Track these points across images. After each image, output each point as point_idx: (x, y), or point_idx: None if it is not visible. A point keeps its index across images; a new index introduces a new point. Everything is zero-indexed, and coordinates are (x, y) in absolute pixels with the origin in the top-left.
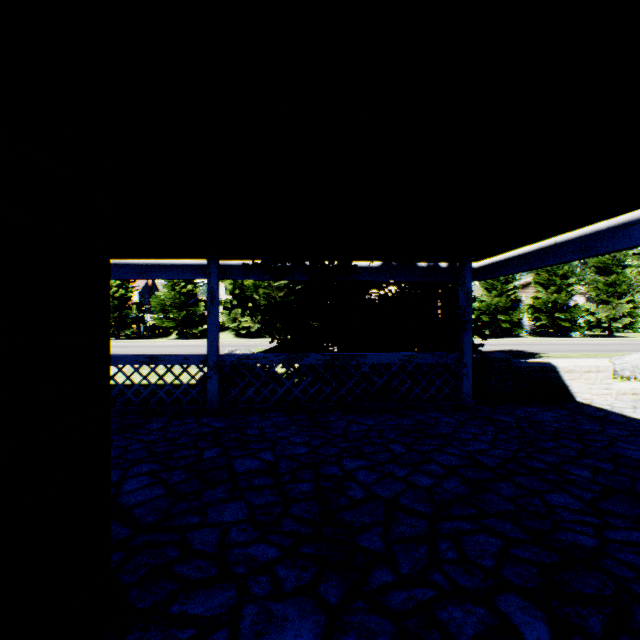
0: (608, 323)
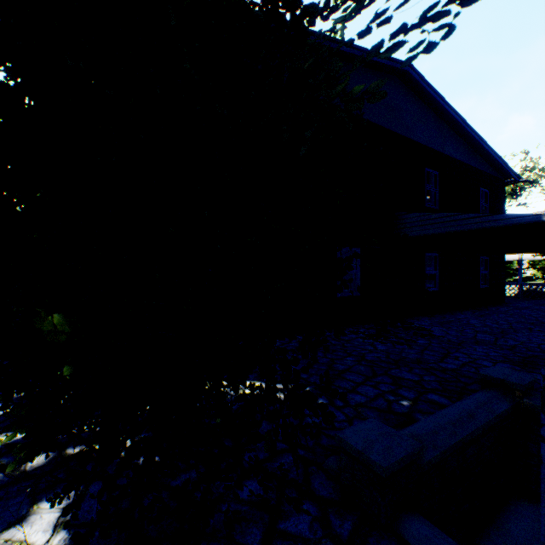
0: None
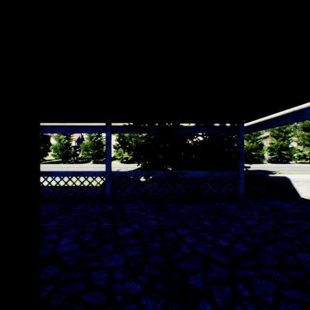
0: (309, 156)
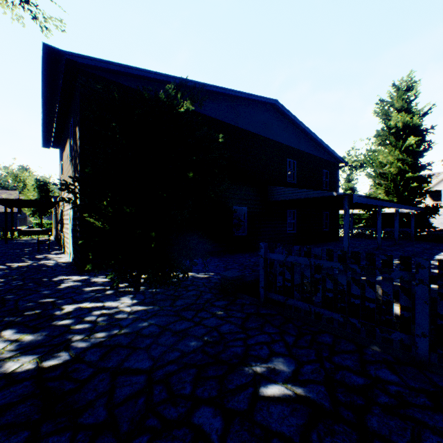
0: None
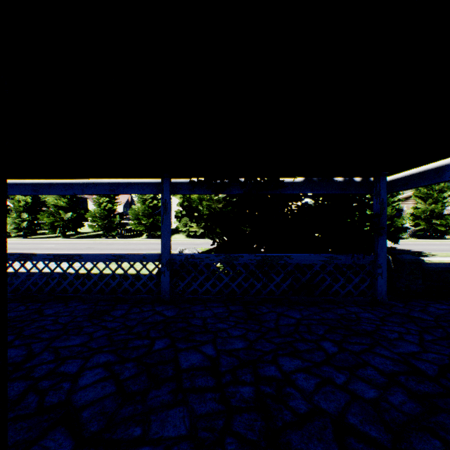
0: None
